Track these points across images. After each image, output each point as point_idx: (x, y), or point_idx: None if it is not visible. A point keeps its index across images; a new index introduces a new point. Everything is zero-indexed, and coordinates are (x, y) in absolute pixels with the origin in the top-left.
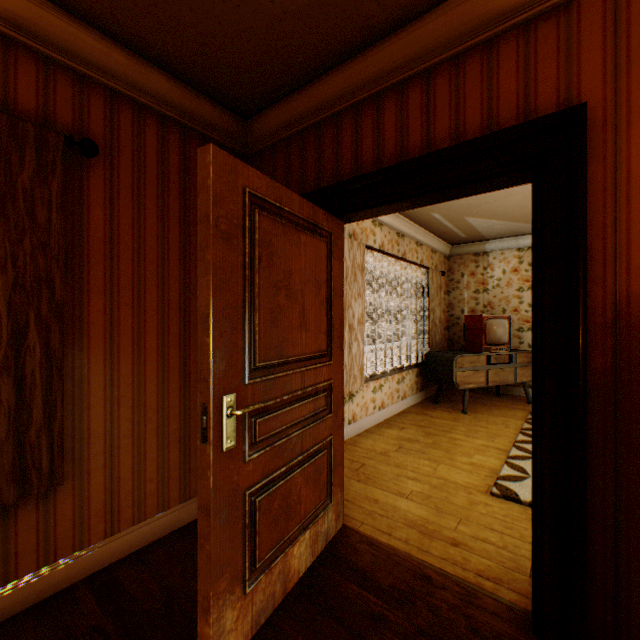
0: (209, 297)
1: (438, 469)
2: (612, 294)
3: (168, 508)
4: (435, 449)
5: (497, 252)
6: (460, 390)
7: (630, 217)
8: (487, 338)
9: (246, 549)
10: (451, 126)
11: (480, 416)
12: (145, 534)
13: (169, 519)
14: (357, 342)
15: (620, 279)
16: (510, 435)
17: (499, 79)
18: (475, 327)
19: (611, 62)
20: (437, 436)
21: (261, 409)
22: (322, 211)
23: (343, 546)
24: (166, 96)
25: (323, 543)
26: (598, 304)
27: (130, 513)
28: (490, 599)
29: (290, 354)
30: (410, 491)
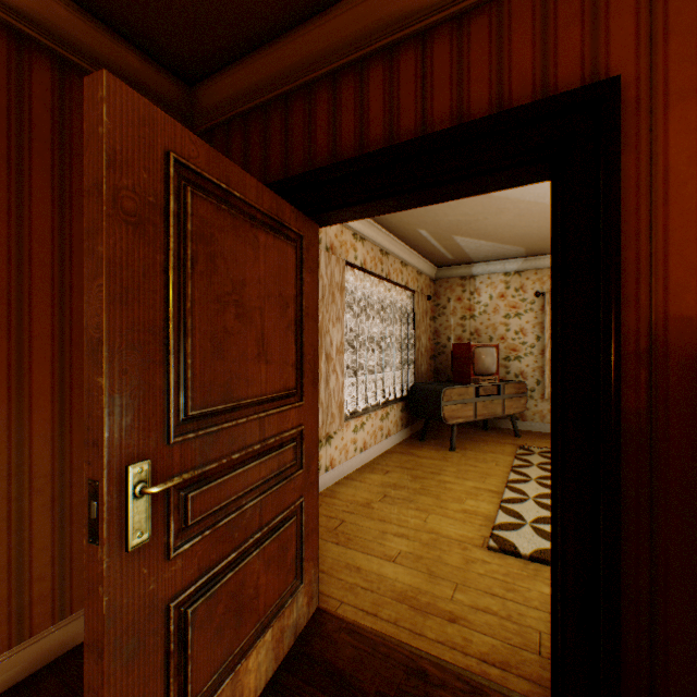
0: (101, 312)
1: (429, 521)
2: (647, 316)
3: (70, 613)
4: (424, 496)
5: (484, 276)
6: (447, 424)
7: (668, 222)
8: (476, 368)
9: (170, 689)
10: (453, 104)
11: (469, 453)
12: (30, 658)
13: (72, 629)
14: (336, 374)
15: (656, 298)
16: (501, 474)
17: (511, 47)
18: (463, 356)
19: (646, 31)
20: (425, 480)
21: (197, 477)
22: (290, 206)
23: (317, 640)
24: (66, 31)
25: (291, 639)
26: (630, 329)
27: (4, 632)
28: (499, 694)
29: (243, 395)
30: (398, 552)
